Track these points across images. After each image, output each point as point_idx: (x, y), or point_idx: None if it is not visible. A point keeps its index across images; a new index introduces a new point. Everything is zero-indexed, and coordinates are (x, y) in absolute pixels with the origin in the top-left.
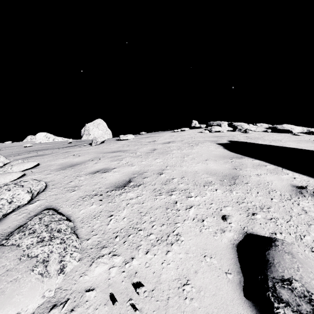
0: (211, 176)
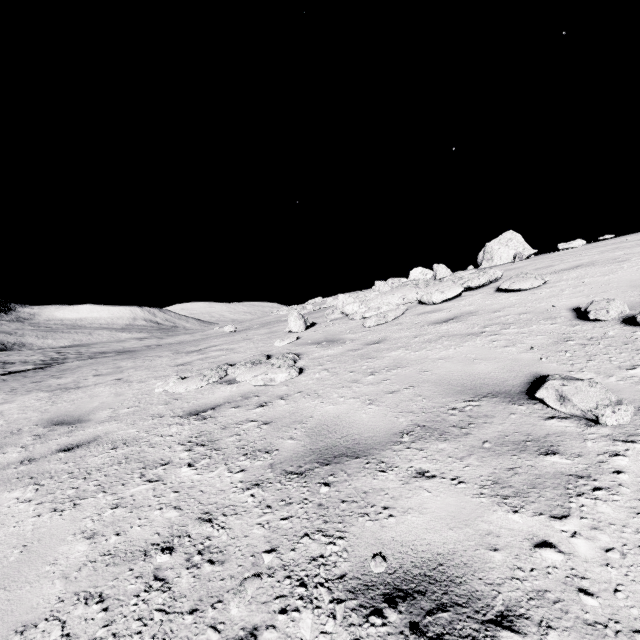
0: None
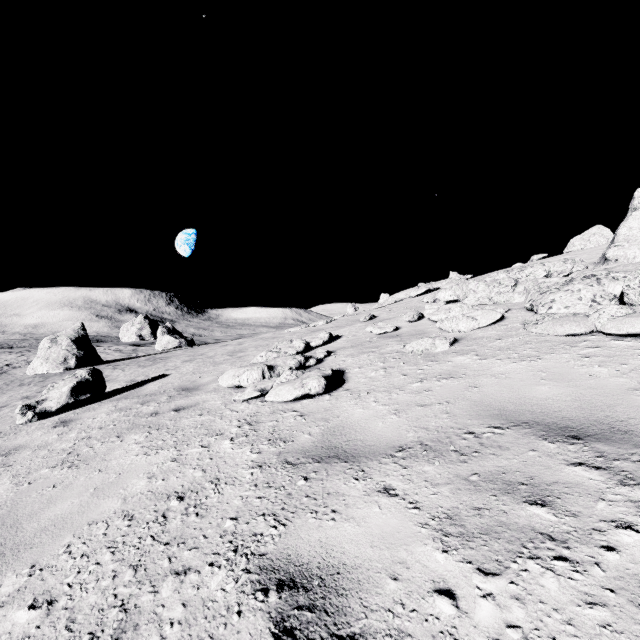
0: None
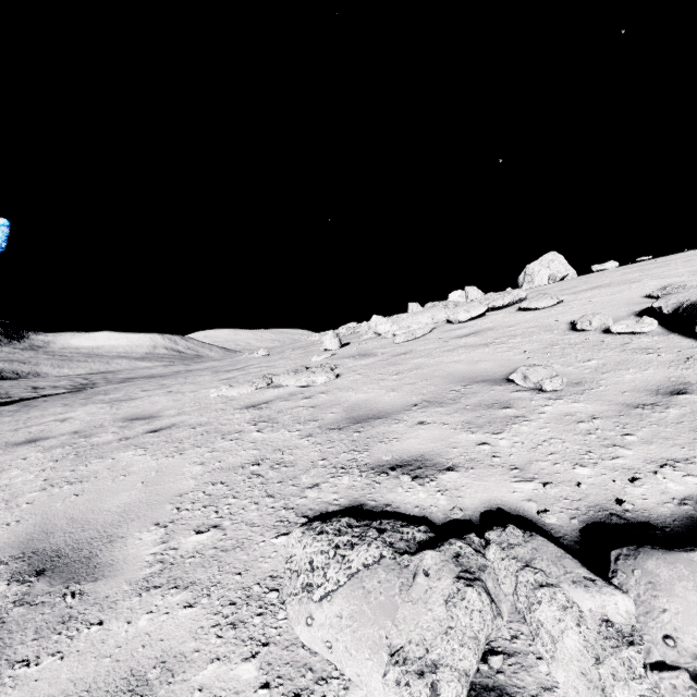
0: (691, 273)
